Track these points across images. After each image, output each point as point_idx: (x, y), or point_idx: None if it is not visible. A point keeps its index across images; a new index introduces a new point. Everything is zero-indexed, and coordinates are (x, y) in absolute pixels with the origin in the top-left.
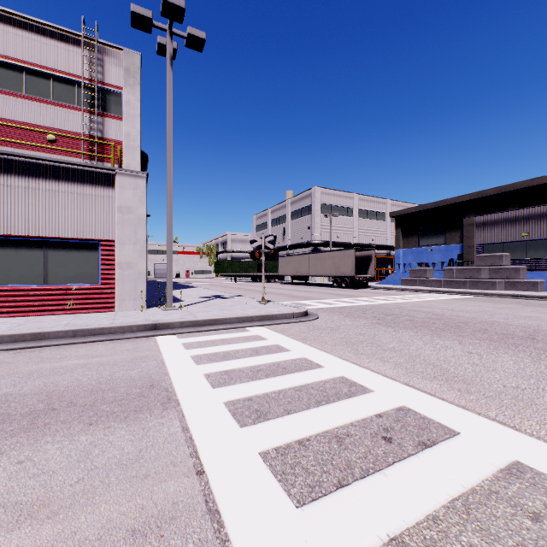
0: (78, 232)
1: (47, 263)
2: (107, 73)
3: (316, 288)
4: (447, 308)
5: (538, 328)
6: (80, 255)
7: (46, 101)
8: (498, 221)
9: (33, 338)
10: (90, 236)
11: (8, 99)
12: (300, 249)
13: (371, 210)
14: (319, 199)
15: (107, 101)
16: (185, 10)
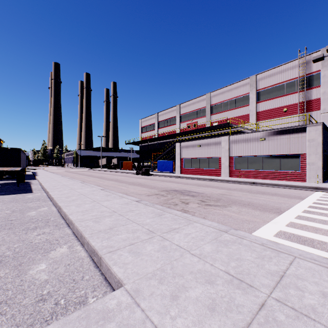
0: (291, 152)
1: (280, 163)
2: (311, 67)
3: None
4: None
5: None
6: (292, 160)
7: (283, 95)
8: None
9: (275, 185)
10: (295, 153)
11: (269, 101)
12: None
13: None
14: None
15: (311, 81)
16: None
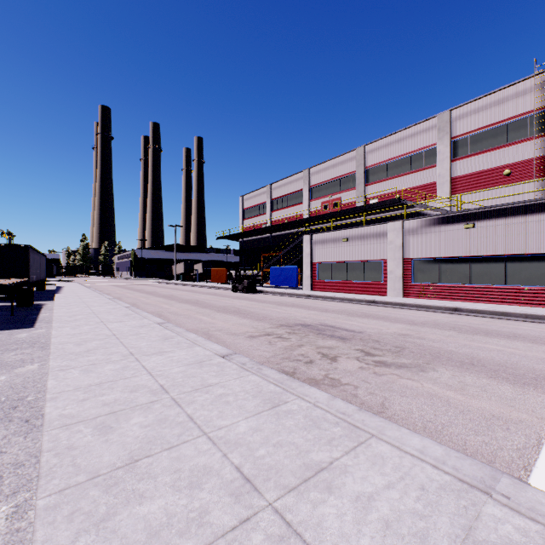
0: (528, 249)
1: (506, 271)
2: None
3: None
4: None
5: None
6: (530, 266)
7: (502, 146)
8: None
9: (501, 315)
10: (538, 251)
11: (476, 158)
12: None
13: None
14: None
15: None
16: None
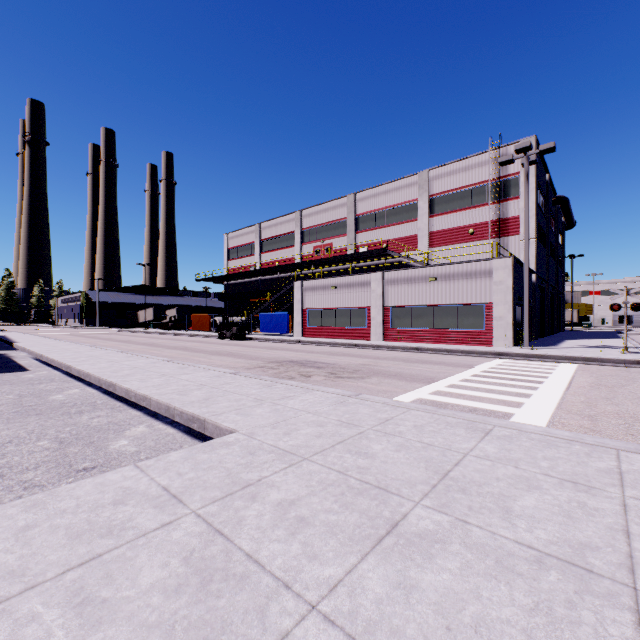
0: (472, 300)
1: (458, 318)
2: (507, 167)
3: None
4: None
5: None
6: (474, 313)
7: (468, 208)
8: None
9: (446, 351)
10: (478, 301)
11: (449, 216)
12: None
13: None
14: None
15: (507, 188)
16: (530, 146)
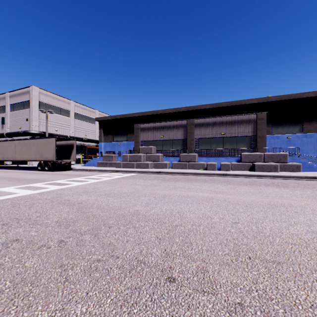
0: None
1: None
2: None
3: (17, 172)
4: (107, 191)
5: (173, 222)
6: None
7: None
8: (151, 128)
9: None
10: None
11: None
12: (19, 137)
13: (85, 115)
14: (37, 97)
15: None
16: None
